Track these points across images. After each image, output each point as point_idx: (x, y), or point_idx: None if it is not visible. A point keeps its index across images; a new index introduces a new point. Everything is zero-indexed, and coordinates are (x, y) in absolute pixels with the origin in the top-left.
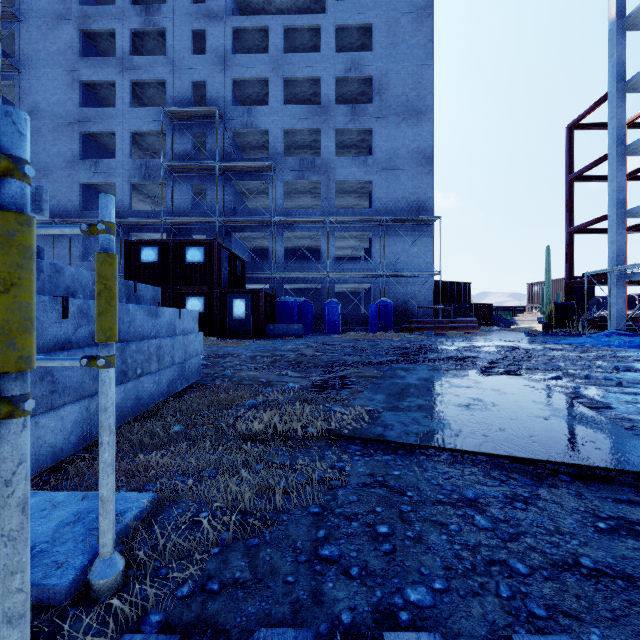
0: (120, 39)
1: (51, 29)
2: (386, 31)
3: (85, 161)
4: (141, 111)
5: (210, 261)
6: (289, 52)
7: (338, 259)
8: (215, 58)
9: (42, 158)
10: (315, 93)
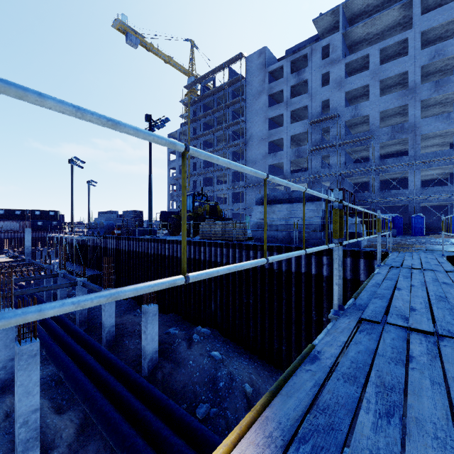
0: (285, 93)
1: (257, 99)
2: None
3: (270, 154)
4: (295, 124)
5: None
6: (382, 58)
7: (424, 182)
8: (334, 84)
9: (253, 157)
10: (403, 78)
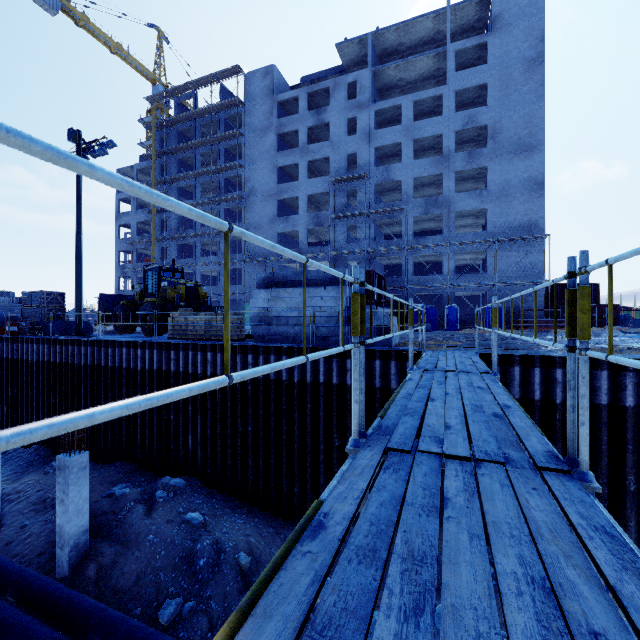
0: (301, 135)
1: (261, 137)
2: (499, 86)
3: (280, 218)
4: (314, 180)
5: (369, 283)
6: (416, 114)
7: (458, 268)
8: (363, 135)
9: (256, 219)
10: (438, 142)
